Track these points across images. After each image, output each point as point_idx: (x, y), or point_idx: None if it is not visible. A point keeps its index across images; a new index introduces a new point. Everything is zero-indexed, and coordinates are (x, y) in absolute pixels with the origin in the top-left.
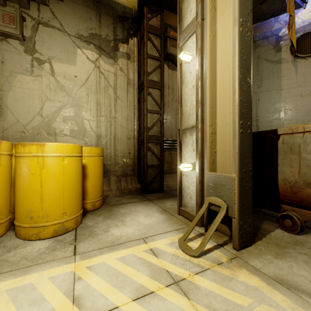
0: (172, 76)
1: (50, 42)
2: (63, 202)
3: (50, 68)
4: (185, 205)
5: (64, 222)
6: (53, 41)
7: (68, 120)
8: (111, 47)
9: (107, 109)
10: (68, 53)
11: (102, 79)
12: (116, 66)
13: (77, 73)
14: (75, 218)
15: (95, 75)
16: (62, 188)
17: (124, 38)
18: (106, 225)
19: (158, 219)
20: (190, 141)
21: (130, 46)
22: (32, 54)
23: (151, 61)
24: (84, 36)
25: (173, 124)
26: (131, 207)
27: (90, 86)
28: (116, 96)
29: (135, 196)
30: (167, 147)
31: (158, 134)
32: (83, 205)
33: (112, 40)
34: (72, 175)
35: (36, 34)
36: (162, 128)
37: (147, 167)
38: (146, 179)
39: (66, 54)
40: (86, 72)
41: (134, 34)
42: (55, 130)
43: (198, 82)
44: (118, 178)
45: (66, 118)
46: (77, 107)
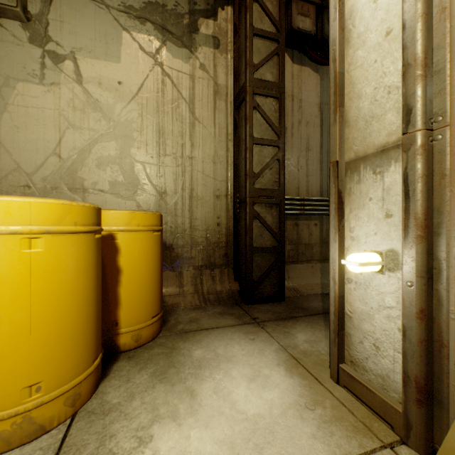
0: (299, 76)
1: (75, 22)
2: (30, 357)
3: (74, 69)
4: (355, 361)
5: (32, 410)
6: (80, 20)
7: (107, 164)
8: (183, 27)
9: (176, 142)
10: (106, 41)
11: (167, 86)
12: (193, 62)
13: (123, 77)
14: (68, 393)
15: (154, 80)
16: (27, 319)
17: (208, 8)
18: (150, 408)
19: (282, 398)
20: (375, 189)
21: (220, 23)
22: (43, 44)
23: (260, 43)
24: (135, 7)
25: (301, 168)
26: (218, 344)
27: (145, 101)
28: (194, 117)
29: (228, 308)
30: (291, 212)
31: (273, 187)
32: (113, 337)
33: (187, 12)
34: (58, 281)
35: (49, 8)
36: (281, 174)
37: (252, 252)
38: (249, 275)
39: (103, 43)
40: (138, 74)
41: (227, 0)
42: (82, 182)
43: (417, 3)
44: (198, 271)
45: (102, 161)
46: (121, 139)
